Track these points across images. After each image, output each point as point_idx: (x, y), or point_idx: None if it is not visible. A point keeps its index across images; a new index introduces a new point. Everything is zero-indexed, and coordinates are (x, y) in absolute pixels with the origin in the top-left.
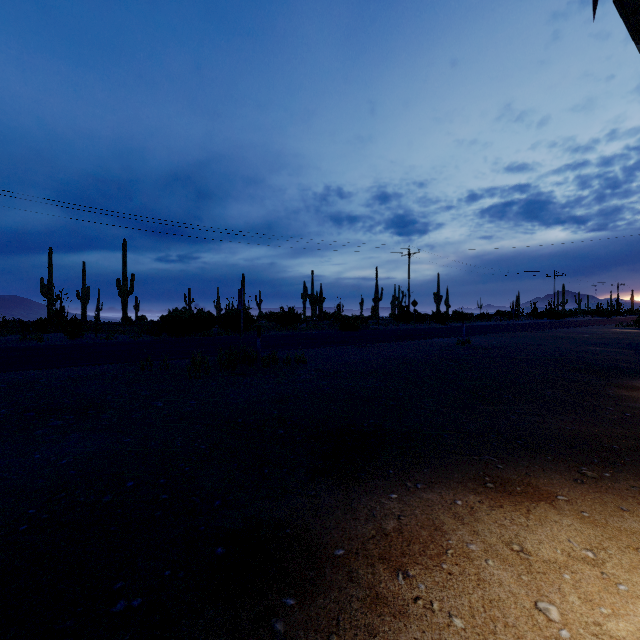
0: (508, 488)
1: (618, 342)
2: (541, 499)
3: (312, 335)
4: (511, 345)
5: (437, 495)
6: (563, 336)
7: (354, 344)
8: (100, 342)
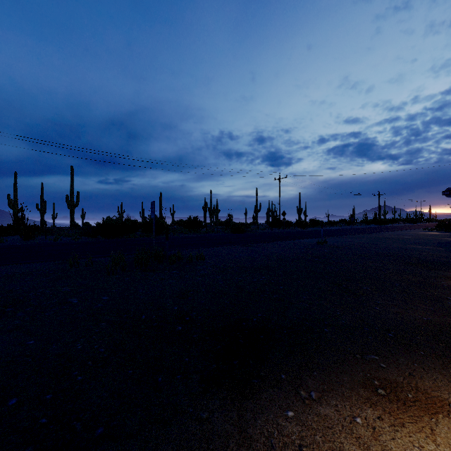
0: (400, 395)
1: (430, 242)
2: (437, 410)
3: (210, 237)
4: (356, 244)
5: (334, 410)
6: (390, 237)
7: (241, 244)
8: (47, 243)
